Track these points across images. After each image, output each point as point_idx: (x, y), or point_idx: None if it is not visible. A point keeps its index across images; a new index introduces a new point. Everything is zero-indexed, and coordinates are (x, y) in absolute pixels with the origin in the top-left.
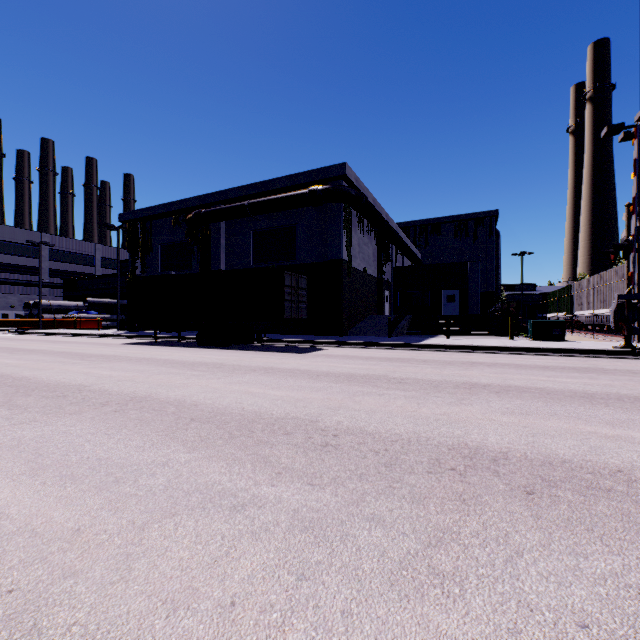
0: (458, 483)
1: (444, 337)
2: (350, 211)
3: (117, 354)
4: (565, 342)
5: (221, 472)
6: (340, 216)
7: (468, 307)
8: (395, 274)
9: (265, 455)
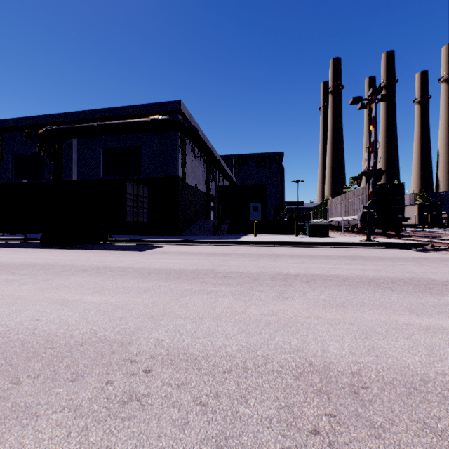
0: None
1: (252, 235)
2: (185, 140)
3: None
4: (329, 238)
5: None
6: (177, 142)
7: (266, 215)
8: (218, 191)
9: None
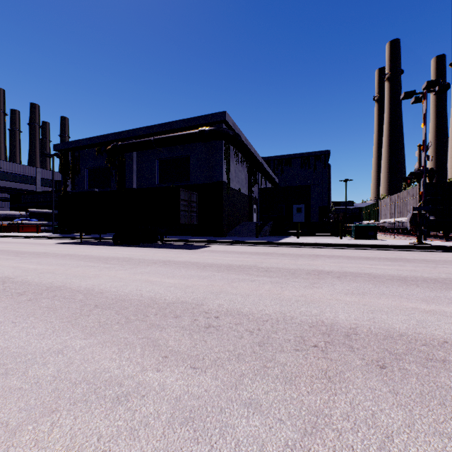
0: (322, 360)
1: (295, 237)
2: (229, 147)
3: (47, 251)
4: (377, 240)
5: (111, 358)
6: (222, 150)
7: (310, 216)
8: (260, 193)
9: (155, 338)
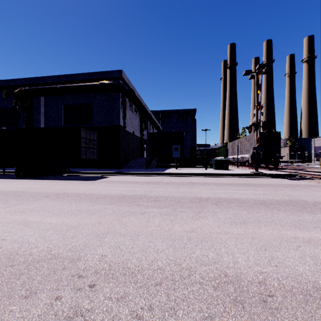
0: None
1: (174, 168)
2: (125, 99)
3: None
4: (229, 170)
5: None
6: (119, 100)
7: (184, 154)
8: (149, 136)
9: None
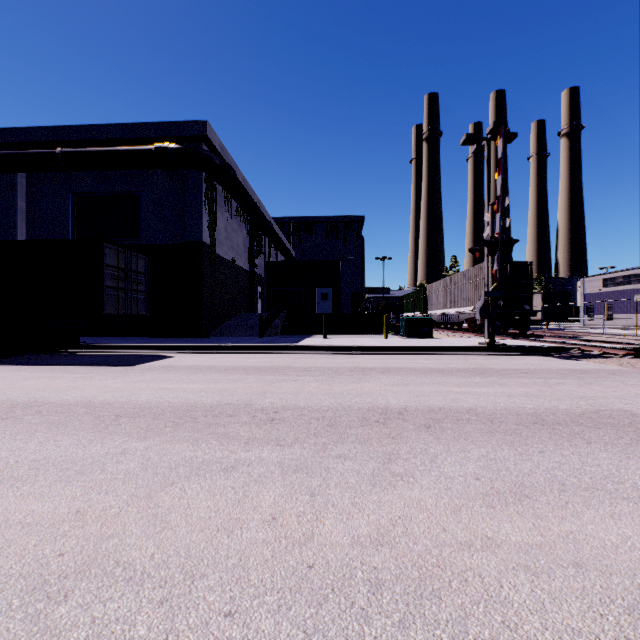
0: None
1: (321, 336)
2: (215, 186)
3: None
4: (434, 339)
5: None
6: (200, 188)
7: (341, 306)
8: (269, 269)
9: None
